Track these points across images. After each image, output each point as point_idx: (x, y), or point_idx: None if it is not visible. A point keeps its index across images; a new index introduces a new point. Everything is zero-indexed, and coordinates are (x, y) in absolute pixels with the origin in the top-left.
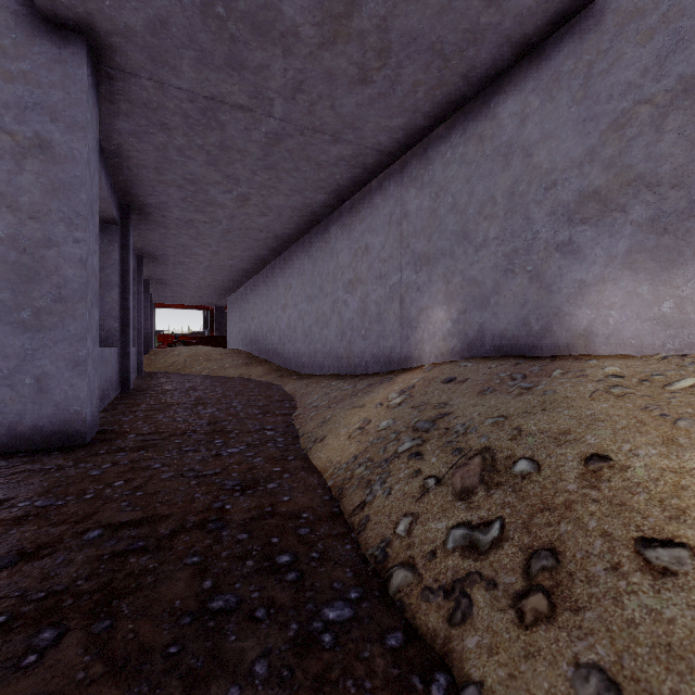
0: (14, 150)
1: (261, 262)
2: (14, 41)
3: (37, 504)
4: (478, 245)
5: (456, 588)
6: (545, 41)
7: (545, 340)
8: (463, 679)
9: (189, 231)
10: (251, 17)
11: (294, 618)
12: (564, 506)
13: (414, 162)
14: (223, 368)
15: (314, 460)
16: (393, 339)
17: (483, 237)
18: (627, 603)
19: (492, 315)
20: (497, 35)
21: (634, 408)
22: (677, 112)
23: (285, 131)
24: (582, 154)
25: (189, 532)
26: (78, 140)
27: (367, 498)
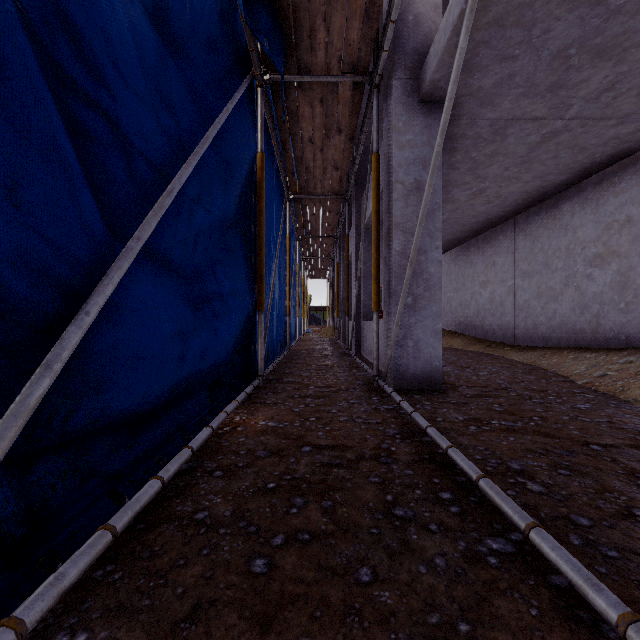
0: (403, 193)
1: (453, 244)
2: (403, 122)
3: (504, 423)
4: None
5: None
6: None
7: None
8: None
9: None
10: (599, 47)
11: None
12: None
13: None
14: None
15: None
16: None
17: None
18: None
19: None
20: None
21: None
22: None
23: (565, 128)
24: None
25: None
26: (437, 178)
27: None
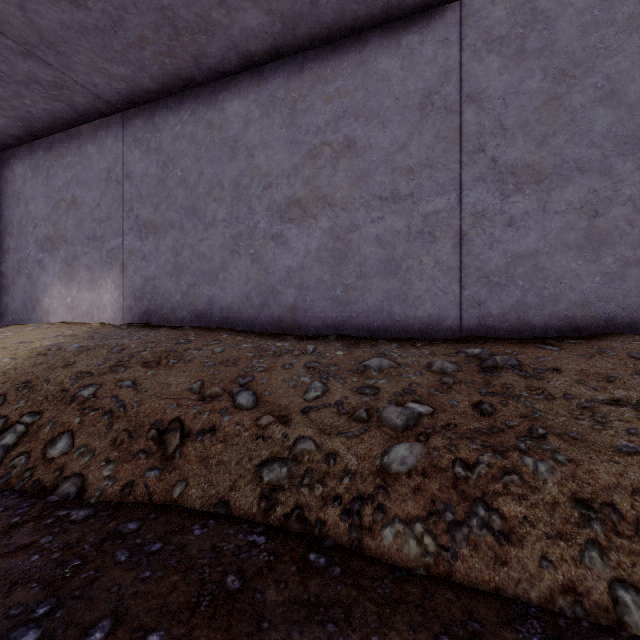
0: None
1: None
2: None
3: None
4: (5, 251)
5: None
6: (34, 142)
7: (34, 315)
8: None
9: None
10: None
11: None
12: None
13: None
14: None
15: None
16: None
17: (8, 246)
18: None
19: (12, 298)
20: None
21: None
22: (72, 210)
23: None
24: (46, 215)
25: None
26: None
27: None
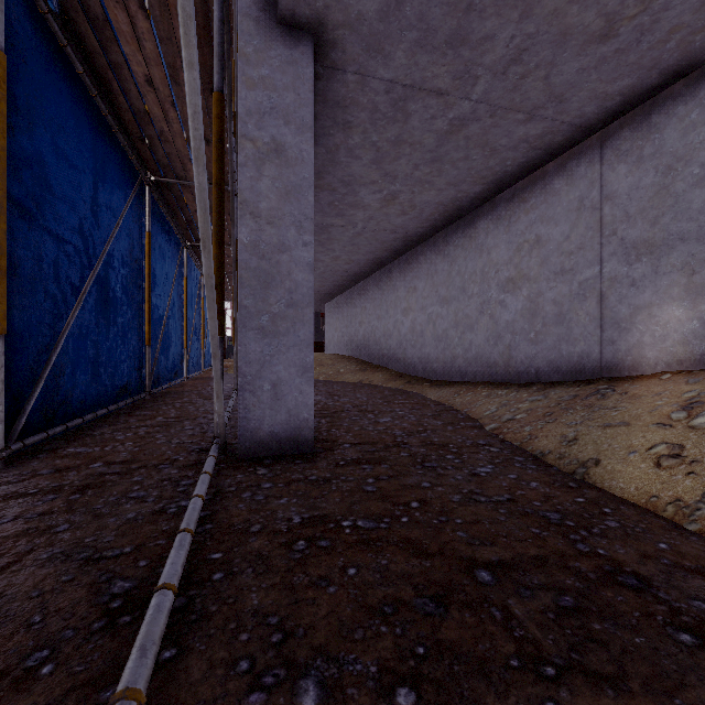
0: (255, 156)
1: (376, 265)
2: (255, 48)
3: (361, 525)
4: None
5: None
6: None
7: None
8: None
9: (320, 237)
10: None
11: None
12: None
13: (624, 133)
14: (339, 373)
15: (613, 491)
16: (585, 343)
17: None
18: None
19: None
20: None
21: None
22: None
23: (473, 115)
24: None
25: (608, 588)
26: (306, 141)
27: None
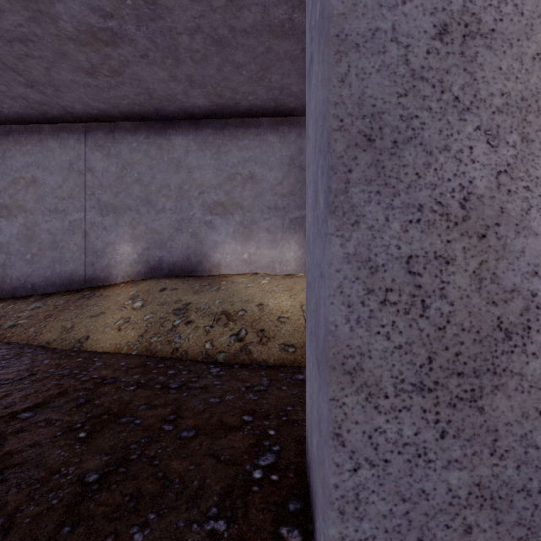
0: None
1: None
2: None
3: None
4: (158, 210)
5: (243, 348)
6: (199, 120)
7: (199, 267)
8: (258, 362)
9: None
10: None
11: (206, 375)
12: (259, 319)
13: (100, 133)
14: None
15: (98, 350)
16: (75, 264)
17: (162, 206)
18: (281, 331)
19: (168, 252)
20: (182, 105)
21: (260, 291)
22: (249, 184)
23: None
24: (216, 184)
25: (101, 387)
26: None
27: (176, 346)
